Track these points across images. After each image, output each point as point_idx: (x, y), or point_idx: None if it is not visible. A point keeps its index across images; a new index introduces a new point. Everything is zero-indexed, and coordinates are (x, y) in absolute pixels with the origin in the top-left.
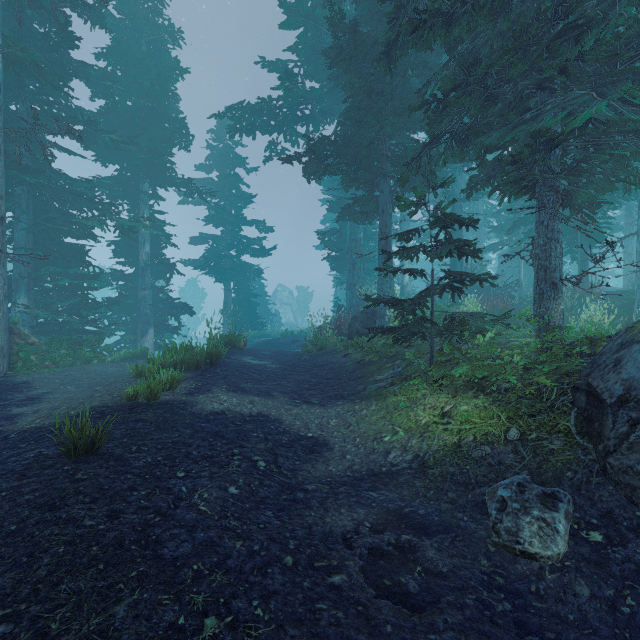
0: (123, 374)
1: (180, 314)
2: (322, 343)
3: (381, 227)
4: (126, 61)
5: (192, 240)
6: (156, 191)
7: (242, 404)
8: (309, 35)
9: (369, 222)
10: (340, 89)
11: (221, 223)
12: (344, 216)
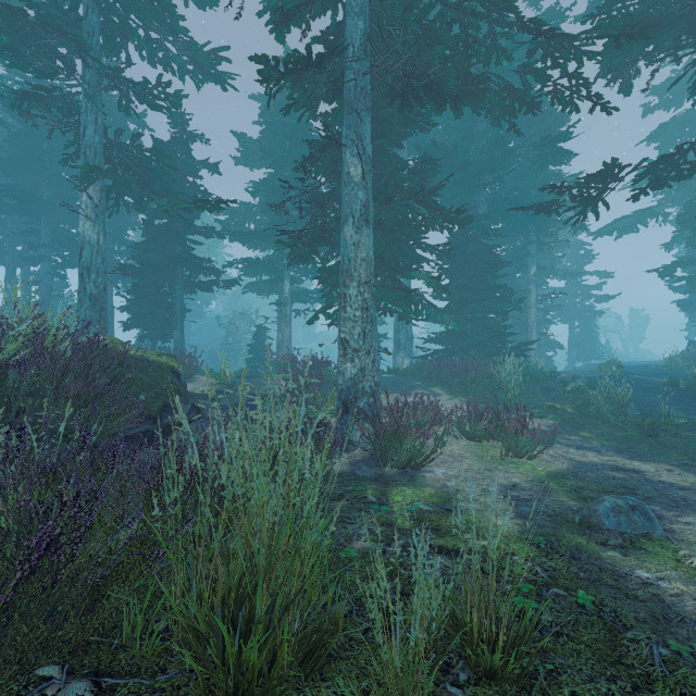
0: (582, 372)
1: (554, 348)
2: (672, 367)
3: None
4: None
5: None
6: (544, 280)
7: (645, 378)
8: (657, 141)
9: None
10: (688, 196)
11: (566, 278)
12: (690, 291)
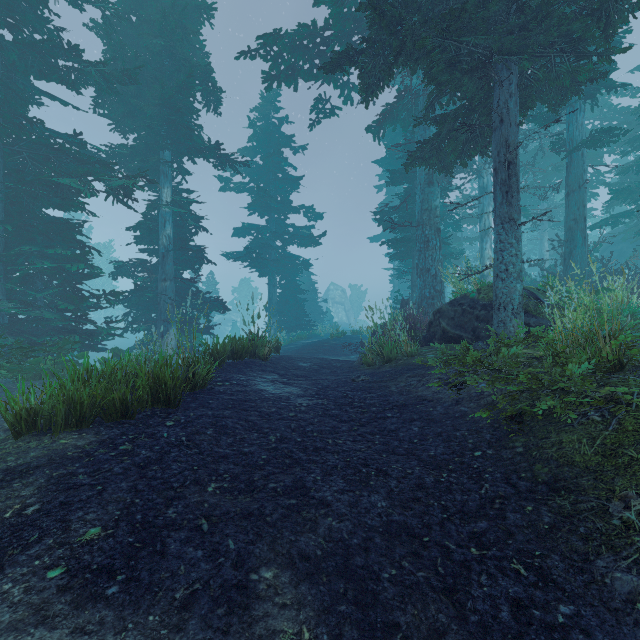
0: None
1: (210, 311)
2: (390, 351)
3: (499, 149)
4: (140, 0)
5: (235, 232)
6: (180, 162)
7: None
8: None
9: (462, 163)
10: None
11: (265, 211)
12: (421, 158)
